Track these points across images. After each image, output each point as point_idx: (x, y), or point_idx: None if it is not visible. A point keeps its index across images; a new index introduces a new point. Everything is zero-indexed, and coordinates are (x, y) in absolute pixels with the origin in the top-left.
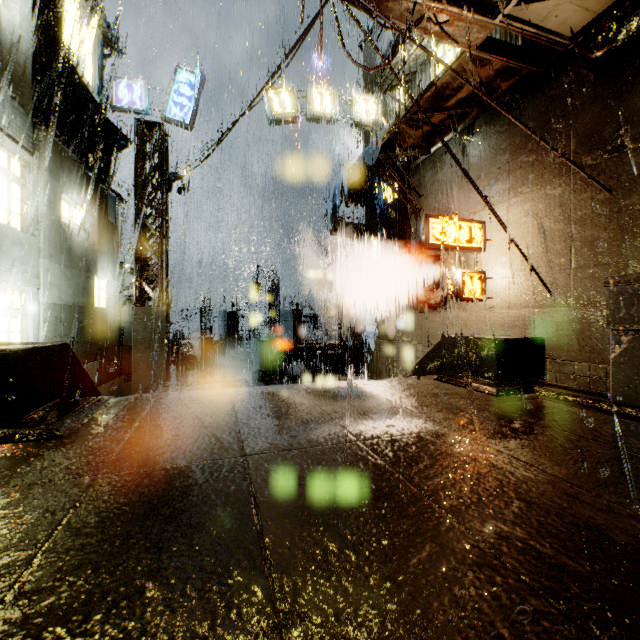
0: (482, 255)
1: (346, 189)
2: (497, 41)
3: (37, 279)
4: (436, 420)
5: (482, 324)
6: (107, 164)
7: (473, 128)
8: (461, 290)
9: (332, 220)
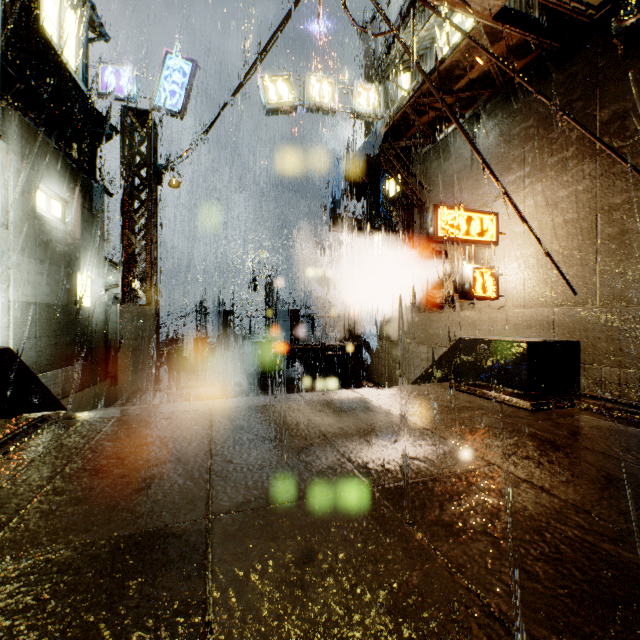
0: (494, 249)
1: (346, 182)
2: (514, 11)
3: (6, 275)
4: (469, 449)
5: (494, 324)
6: (92, 154)
7: (483, 113)
8: (472, 287)
9: (331, 215)
